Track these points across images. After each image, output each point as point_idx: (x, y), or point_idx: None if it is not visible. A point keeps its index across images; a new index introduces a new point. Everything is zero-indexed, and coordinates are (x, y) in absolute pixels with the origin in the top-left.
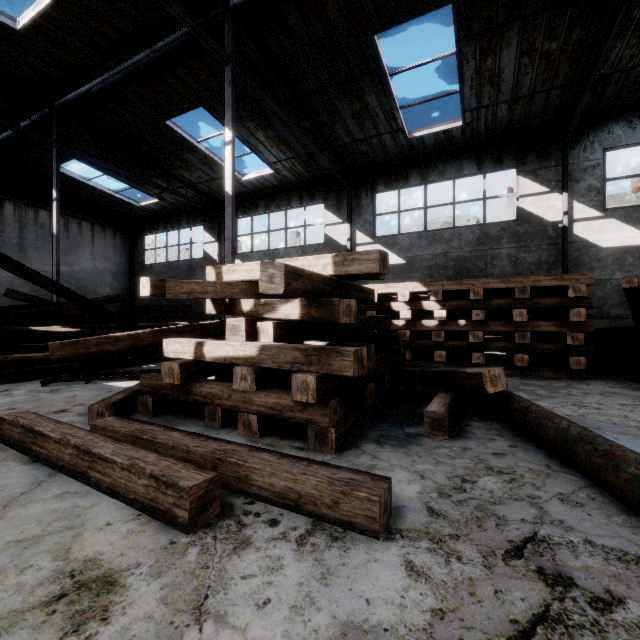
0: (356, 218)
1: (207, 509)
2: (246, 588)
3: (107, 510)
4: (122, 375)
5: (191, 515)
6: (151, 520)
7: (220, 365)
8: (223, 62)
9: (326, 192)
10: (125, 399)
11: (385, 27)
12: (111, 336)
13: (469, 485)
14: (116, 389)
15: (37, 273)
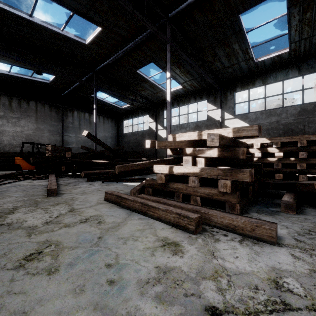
0: (224, 106)
1: (198, 227)
2: (226, 252)
3: (159, 224)
4: (129, 180)
5: (195, 228)
6: (177, 229)
7: (177, 176)
8: (166, 42)
9: (208, 94)
10: (141, 188)
11: (245, 10)
12: (136, 163)
13: (313, 233)
14: (129, 185)
15: (98, 139)
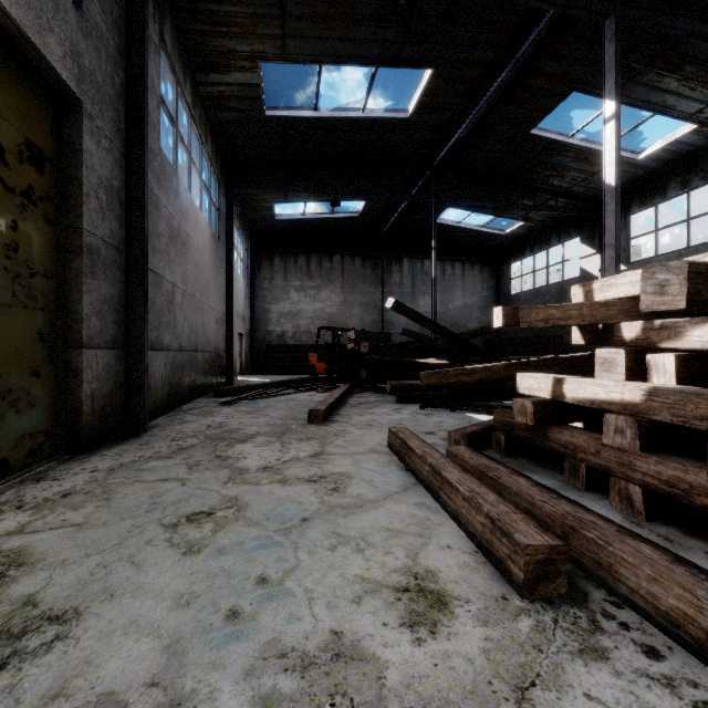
0: None
1: (548, 581)
2: None
3: (450, 533)
4: (481, 408)
5: (526, 578)
6: (486, 562)
7: (588, 410)
8: (601, 17)
9: None
10: (478, 432)
11: None
12: (466, 368)
13: None
14: (475, 421)
15: (418, 314)
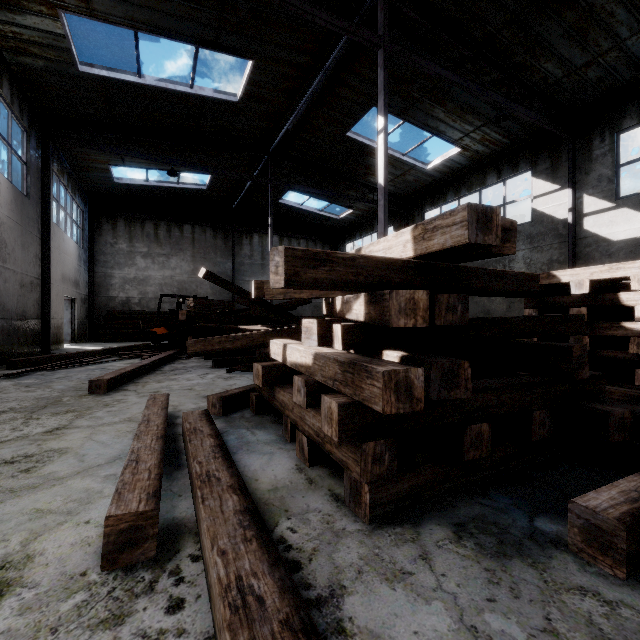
0: (583, 178)
1: (134, 547)
2: None
3: (106, 505)
4: None
5: (108, 549)
6: None
7: None
8: (375, 47)
9: (534, 155)
10: (237, 394)
11: None
12: (230, 335)
13: None
14: None
15: (232, 284)
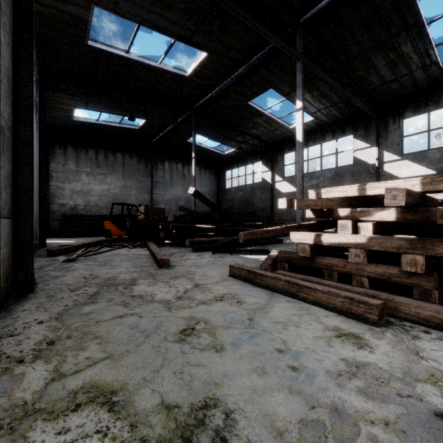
0: (383, 142)
1: (382, 318)
2: (438, 354)
3: (319, 310)
4: (246, 251)
5: (378, 318)
6: (348, 318)
7: (324, 248)
8: (296, 59)
9: (355, 125)
10: (273, 263)
11: None
12: (266, 230)
13: None
14: (250, 259)
15: (206, 198)
